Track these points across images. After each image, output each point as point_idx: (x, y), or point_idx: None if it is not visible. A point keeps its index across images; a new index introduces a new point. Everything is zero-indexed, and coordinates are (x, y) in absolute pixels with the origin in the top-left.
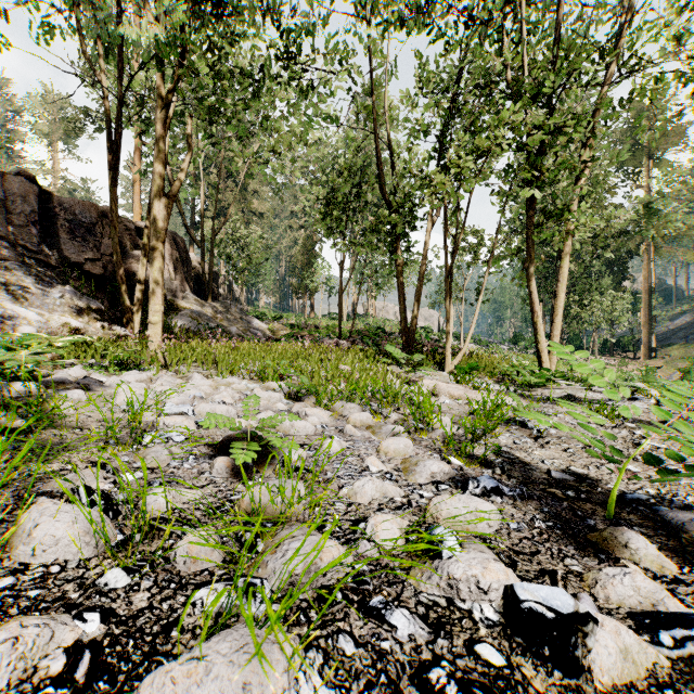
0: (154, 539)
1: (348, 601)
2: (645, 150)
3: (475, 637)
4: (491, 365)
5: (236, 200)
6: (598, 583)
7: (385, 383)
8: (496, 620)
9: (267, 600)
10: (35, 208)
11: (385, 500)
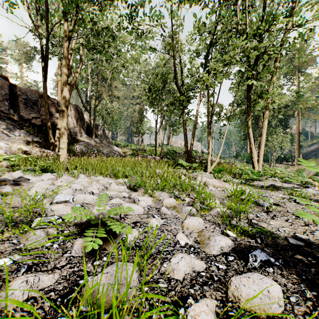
0: None
1: None
2: (297, 68)
3: None
4: (229, 169)
5: (107, 90)
6: None
7: (180, 179)
8: None
9: None
10: (7, 92)
11: (194, 274)
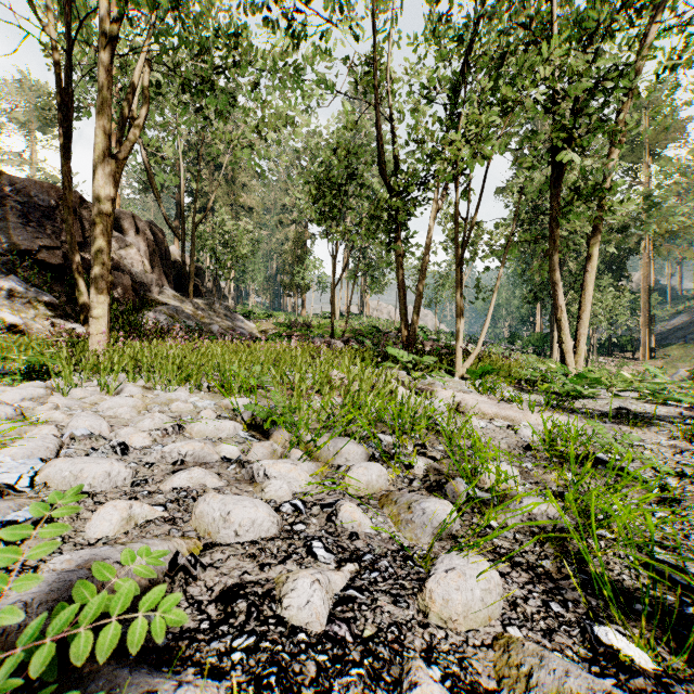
0: None
1: None
2: (645, 145)
3: None
4: (507, 369)
5: (224, 193)
6: None
7: (395, 398)
8: None
9: None
10: None
11: None
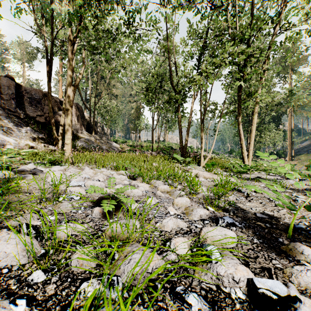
0: (61, 252)
1: (164, 289)
2: (289, 66)
3: (234, 309)
4: (221, 163)
5: (105, 89)
6: (292, 275)
7: (174, 171)
8: (244, 299)
9: (120, 298)
10: (13, 92)
11: (178, 229)
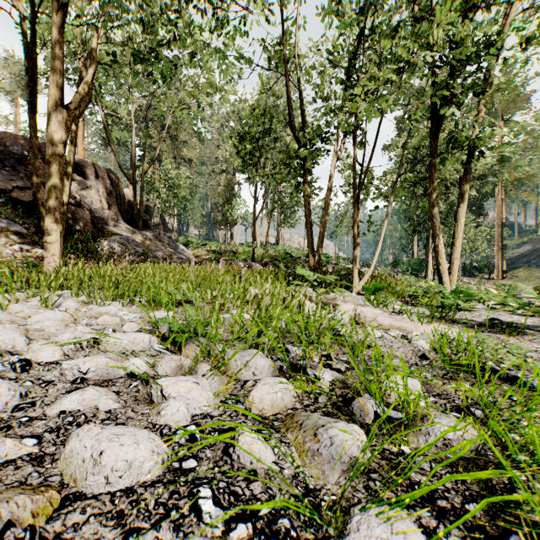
0: None
1: None
2: (498, 112)
3: None
4: (395, 286)
5: (169, 148)
6: None
7: (302, 311)
8: None
9: None
10: None
11: None
